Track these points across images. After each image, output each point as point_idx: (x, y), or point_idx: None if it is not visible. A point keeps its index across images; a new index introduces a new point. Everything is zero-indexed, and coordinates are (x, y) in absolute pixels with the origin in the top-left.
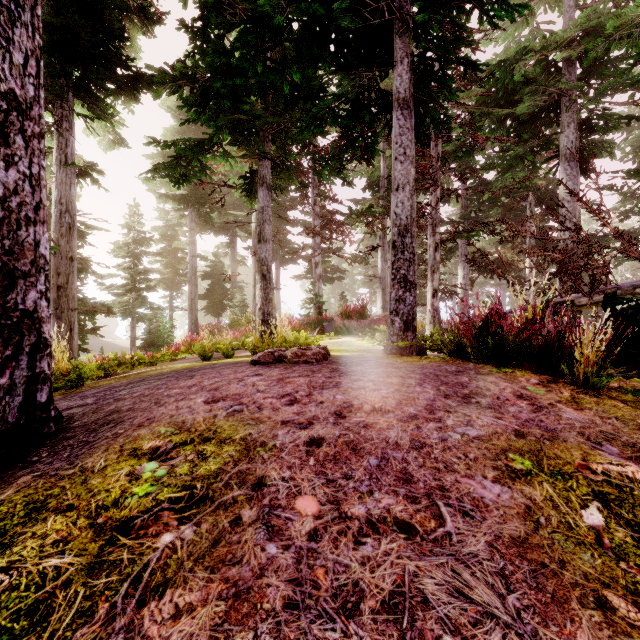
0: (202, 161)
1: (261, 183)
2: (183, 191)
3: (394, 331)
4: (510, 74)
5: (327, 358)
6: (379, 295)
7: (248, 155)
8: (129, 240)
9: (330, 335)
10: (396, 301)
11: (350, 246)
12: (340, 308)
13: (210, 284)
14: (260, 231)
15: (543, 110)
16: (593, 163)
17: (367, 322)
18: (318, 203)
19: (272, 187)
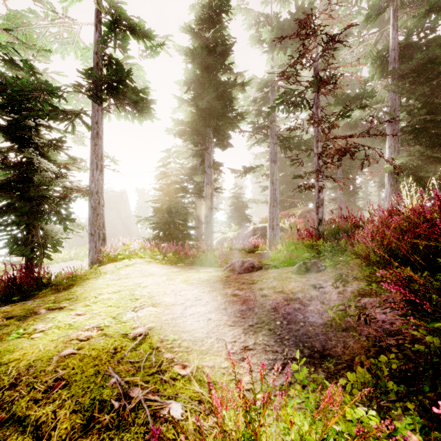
0: None
1: None
2: (378, 179)
3: None
4: None
5: None
6: None
7: None
8: None
9: None
10: None
11: None
12: None
13: None
14: None
15: None
16: None
17: None
18: None
19: None
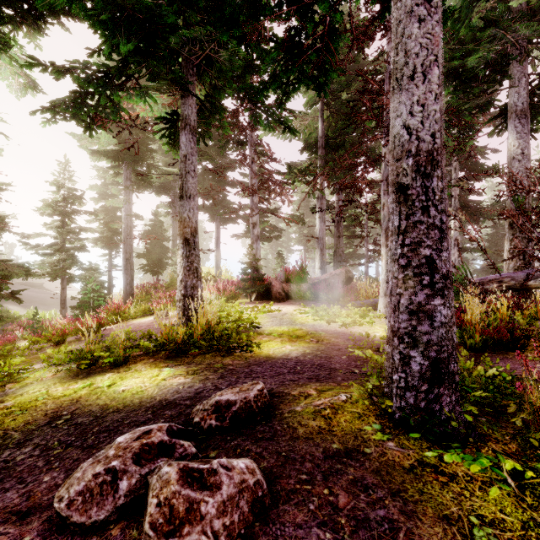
0: (114, 100)
1: (183, 125)
2: (114, 147)
3: (408, 380)
4: (472, 12)
5: (263, 500)
6: (317, 255)
7: (162, 84)
8: (59, 198)
9: (268, 301)
10: (412, 314)
11: (288, 206)
12: (277, 265)
13: (149, 243)
14: (182, 185)
15: (487, 68)
16: (539, 122)
17: (307, 285)
18: (256, 161)
19: (199, 134)
